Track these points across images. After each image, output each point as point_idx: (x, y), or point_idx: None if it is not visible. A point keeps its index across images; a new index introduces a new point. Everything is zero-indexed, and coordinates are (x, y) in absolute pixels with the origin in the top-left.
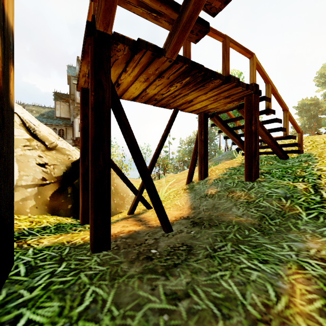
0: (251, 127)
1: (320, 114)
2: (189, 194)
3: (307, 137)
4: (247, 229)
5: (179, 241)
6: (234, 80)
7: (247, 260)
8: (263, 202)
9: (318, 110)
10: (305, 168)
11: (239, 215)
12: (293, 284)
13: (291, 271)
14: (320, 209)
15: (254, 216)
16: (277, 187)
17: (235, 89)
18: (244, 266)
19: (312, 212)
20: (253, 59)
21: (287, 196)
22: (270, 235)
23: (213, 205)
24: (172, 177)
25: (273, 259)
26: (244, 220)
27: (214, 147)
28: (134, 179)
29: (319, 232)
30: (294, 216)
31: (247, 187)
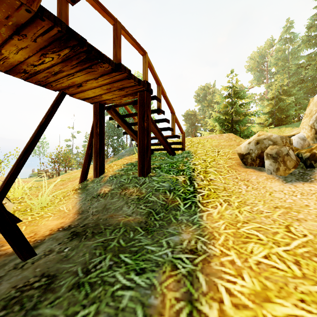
0: (144, 123)
1: (197, 123)
2: (80, 195)
3: (189, 138)
4: (133, 230)
5: (37, 272)
6: (125, 70)
7: (124, 275)
8: (151, 197)
9: (196, 119)
10: (185, 163)
11: (129, 214)
12: (165, 294)
13: (165, 276)
14: (193, 198)
15: (143, 212)
16: (164, 181)
17: (127, 81)
18: (117, 287)
19: (187, 202)
20: (146, 58)
21: (171, 189)
22: (153, 233)
23: (104, 206)
24: (70, 174)
25: (151, 264)
26: (132, 220)
27: (122, 143)
28: (21, 179)
29: (191, 220)
30: (174, 208)
31: (139, 183)
